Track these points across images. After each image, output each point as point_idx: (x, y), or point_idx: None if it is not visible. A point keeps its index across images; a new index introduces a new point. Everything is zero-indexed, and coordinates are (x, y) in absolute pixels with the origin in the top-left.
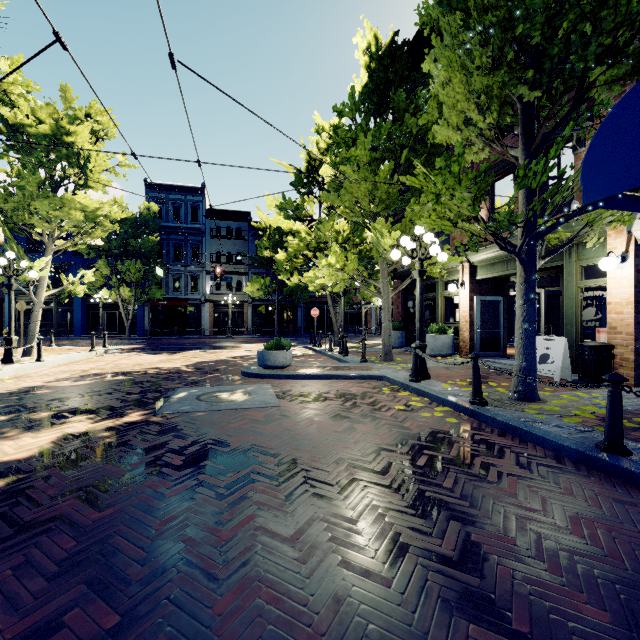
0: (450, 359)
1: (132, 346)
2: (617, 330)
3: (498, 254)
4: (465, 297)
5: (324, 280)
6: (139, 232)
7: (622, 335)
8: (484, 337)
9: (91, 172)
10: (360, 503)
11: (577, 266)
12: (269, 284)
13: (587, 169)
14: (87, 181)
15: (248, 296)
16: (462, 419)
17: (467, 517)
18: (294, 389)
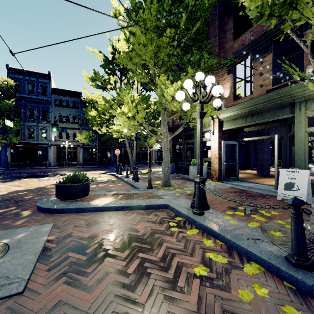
0: (207, 183)
1: None
2: None
3: (240, 112)
4: (215, 141)
5: (120, 127)
6: None
7: None
8: (226, 167)
9: None
10: None
11: (305, 117)
12: (92, 135)
13: None
14: None
15: (80, 142)
16: (303, 306)
17: None
18: (75, 232)
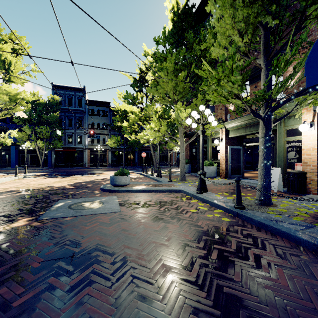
0: (215, 179)
1: (42, 173)
2: (307, 164)
3: (241, 123)
4: (223, 146)
5: (148, 137)
6: (48, 111)
7: (310, 166)
8: (233, 167)
9: (12, 72)
10: (175, 304)
11: (284, 129)
12: (120, 140)
13: (309, 65)
14: (10, 78)
15: (109, 146)
16: (231, 218)
17: (261, 316)
18: (130, 199)
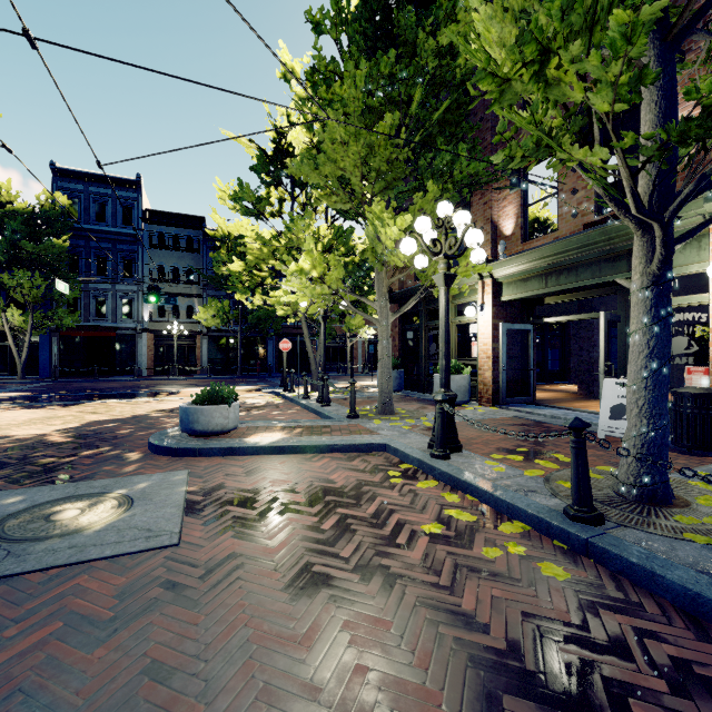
0: (469, 408)
1: (11, 394)
2: None
3: (534, 265)
4: (486, 325)
5: (295, 296)
6: (38, 233)
7: None
8: (510, 378)
9: None
10: None
11: None
12: (229, 309)
13: None
14: None
15: (202, 325)
16: (570, 563)
17: None
18: (230, 482)
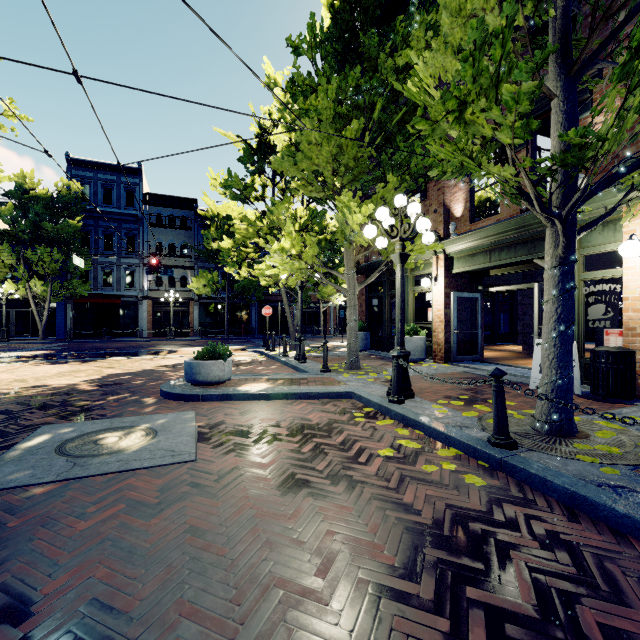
0: (424, 365)
1: (37, 352)
2: (636, 332)
3: (480, 243)
4: (440, 293)
5: (277, 270)
6: (56, 215)
7: None
8: (460, 339)
9: None
10: None
11: (579, 255)
12: (217, 280)
13: None
14: None
15: (194, 293)
16: (487, 475)
17: None
18: (228, 420)
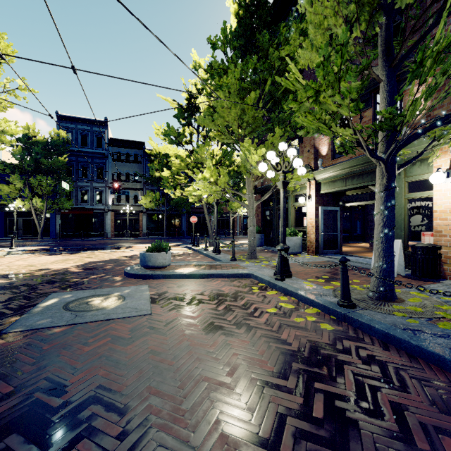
0: (301, 256)
1: (38, 247)
2: (442, 233)
3: (339, 173)
4: (312, 207)
5: (200, 192)
6: (50, 154)
7: (446, 237)
8: (326, 238)
9: None
10: None
11: (405, 181)
12: (159, 197)
13: None
14: None
15: (143, 207)
16: (335, 324)
17: None
18: (170, 290)
